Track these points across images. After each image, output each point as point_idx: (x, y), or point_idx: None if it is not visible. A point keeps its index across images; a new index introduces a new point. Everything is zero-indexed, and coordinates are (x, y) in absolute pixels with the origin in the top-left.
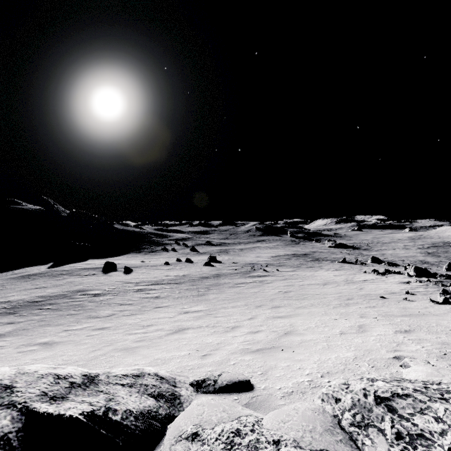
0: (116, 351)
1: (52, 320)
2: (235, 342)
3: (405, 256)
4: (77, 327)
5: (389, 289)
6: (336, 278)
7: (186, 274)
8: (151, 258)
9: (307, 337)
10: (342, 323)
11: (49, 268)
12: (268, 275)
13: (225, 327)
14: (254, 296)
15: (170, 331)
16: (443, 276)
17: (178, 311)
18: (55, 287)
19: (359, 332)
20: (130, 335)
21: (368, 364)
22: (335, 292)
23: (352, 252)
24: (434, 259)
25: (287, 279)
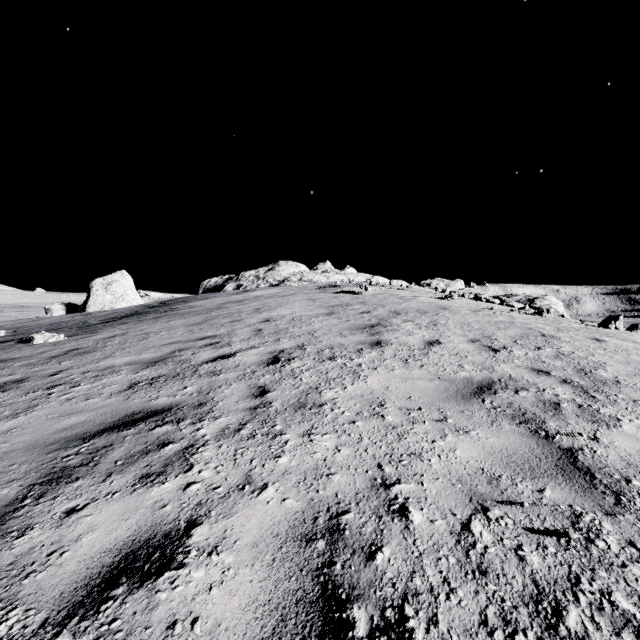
0: None
1: None
2: None
3: None
4: None
5: None
6: None
7: None
8: None
9: None
10: None
11: None
12: None
13: None
14: None
15: None
16: None
17: None
18: None
19: None
20: None
21: None
22: None
23: None
24: None
25: None
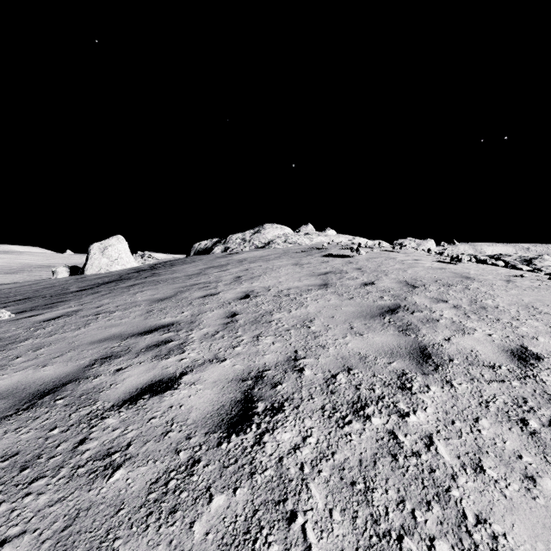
0: None
1: None
2: None
3: None
4: None
5: None
6: None
7: None
8: None
9: None
10: None
11: None
12: None
13: None
14: None
15: None
16: None
17: None
18: None
19: None
20: None
21: None
22: None
23: None
24: None
25: None
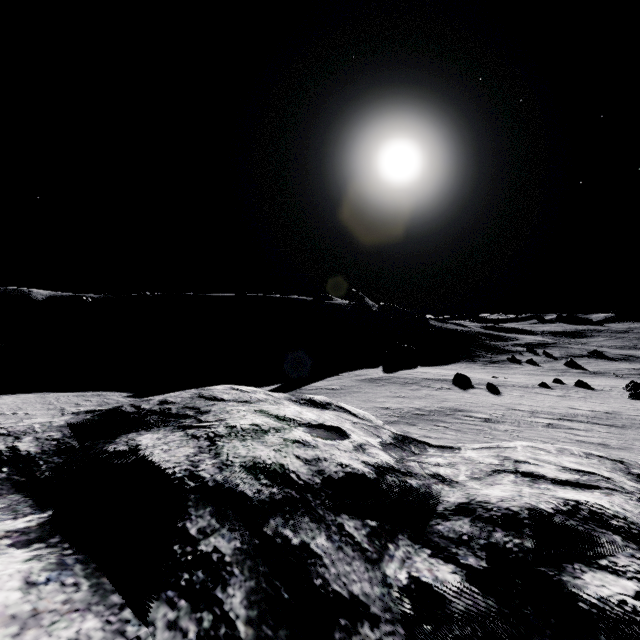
0: None
1: None
2: None
3: None
4: None
5: None
6: None
7: (610, 411)
8: (498, 372)
9: None
10: None
11: (385, 373)
12: None
13: None
14: None
15: None
16: None
17: None
18: (419, 399)
19: None
20: None
21: None
22: None
23: None
24: None
25: None
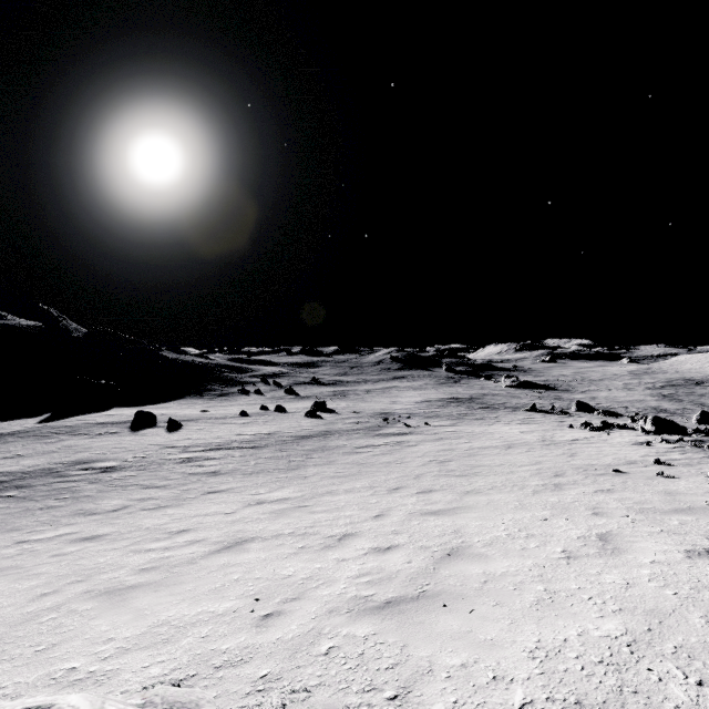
0: (86, 599)
1: (5, 521)
2: (340, 575)
3: (628, 400)
4: (46, 534)
5: (621, 456)
6: (525, 437)
7: (273, 431)
8: (219, 405)
9: (496, 565)
10: (562, 530)
11: (41, 422)
12: (410, 433)
13: (326, 536)
14: (386, 469)
15: (217, 545)
16: (701, 432)
17: (245, 501)
18: (39, 456)
19: (608, 555)
20: (136, 554)
21: (683, 672)
22: (528, 461)
23: (545, 395)
24: (674, 405)
25: (444, 439)
